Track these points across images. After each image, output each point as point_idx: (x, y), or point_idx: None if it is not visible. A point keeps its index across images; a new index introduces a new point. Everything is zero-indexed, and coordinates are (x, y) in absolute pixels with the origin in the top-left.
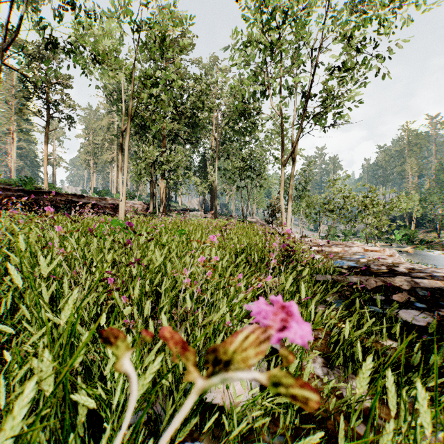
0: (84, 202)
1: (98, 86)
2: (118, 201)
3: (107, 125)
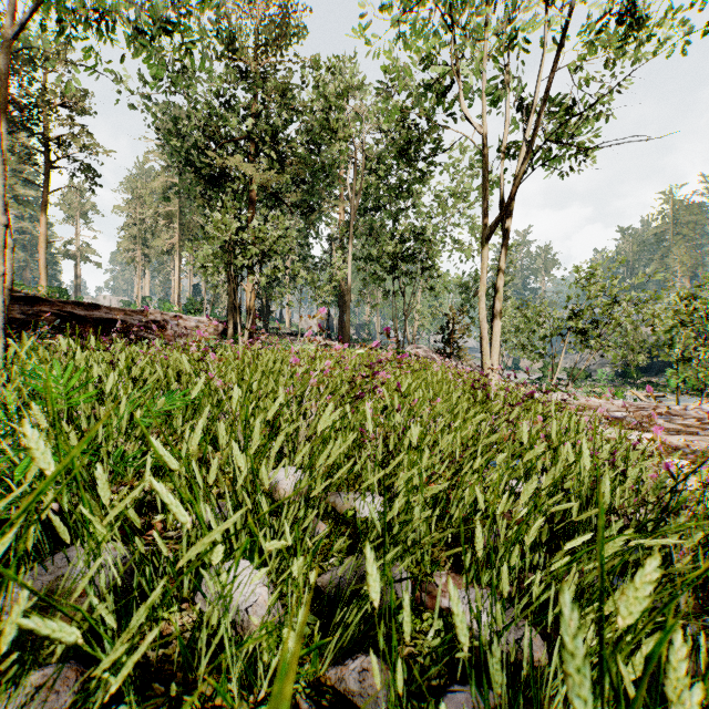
0: (99, 317)
1: (133, 108)
2: (168, 317)
3: (161, 189)
